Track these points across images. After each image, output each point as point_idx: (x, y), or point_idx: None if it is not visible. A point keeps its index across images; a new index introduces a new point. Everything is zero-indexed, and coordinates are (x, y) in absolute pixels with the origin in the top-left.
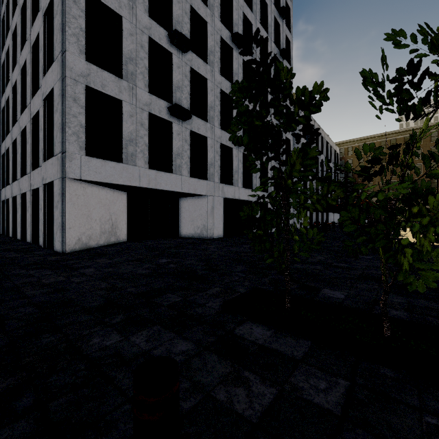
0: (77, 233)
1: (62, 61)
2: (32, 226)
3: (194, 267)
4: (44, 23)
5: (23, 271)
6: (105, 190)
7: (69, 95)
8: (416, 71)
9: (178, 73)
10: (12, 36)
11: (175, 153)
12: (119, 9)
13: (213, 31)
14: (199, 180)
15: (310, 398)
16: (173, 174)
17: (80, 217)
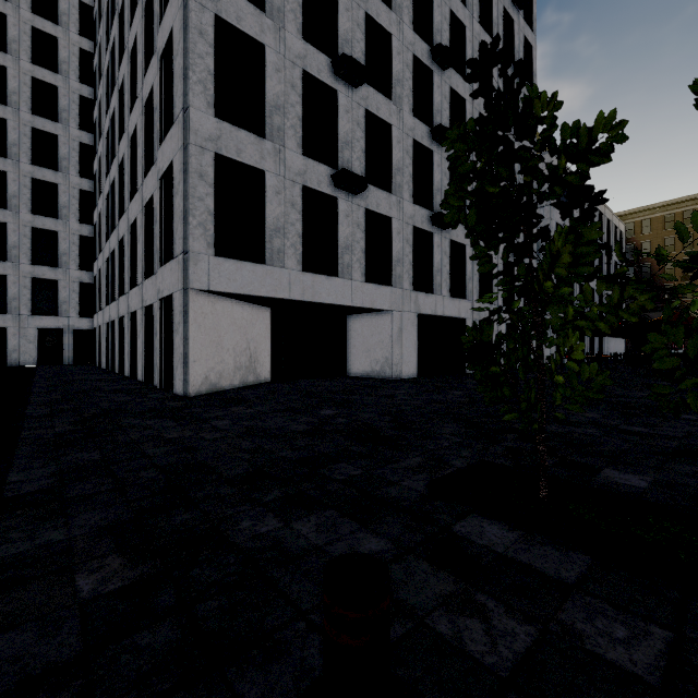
0: (204, 369)
1: (185, 121)
2: (144, 358)
3: (376, 423)
4: (160, 71)
5: (139, 421)
6: (240, 305)
7: (194, 169)
8: None
9: (346, 120)
10: (119, 94)
11: (341, 246)
12: (260, 35)
13: (401, 47)
14: (378, 286)
15: (599, 651)
16: (339, 278)
17: (208, 345)
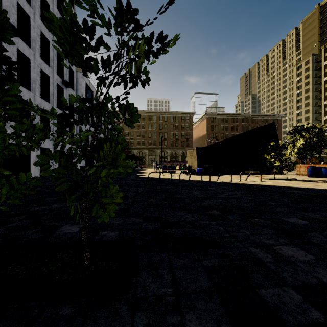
0: None
1: None
2: None
3: None
4: None
5: None
6: None
7: None
8: (92, 34)
9: None
10: None
11: None
12: None
13: None
14: None
15: None
16: None
17: None
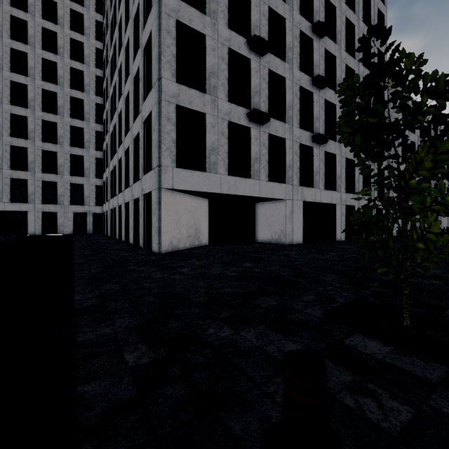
0: (170, 236)
1: (159, 87)
2: (134, 230)
3: (280, 272)
4: (143, 57)
5: (136, 268)
6: (190, 197)
7: (164, 115)
8: None
9: (256, 77)
10: (118, 72)
11: (253, 159)
12: (203, 29)
13: (292, 26)
14: (277, 183)
15: None
16: (252, 179)
17: (172, 222)
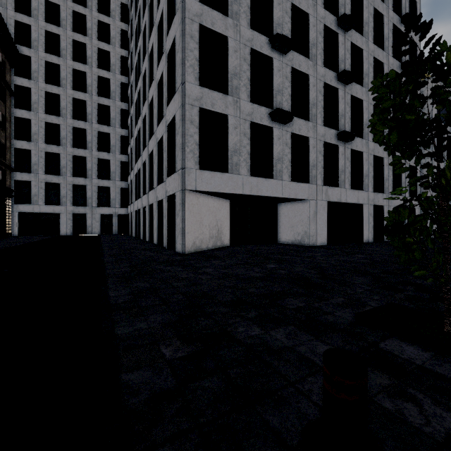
0: (193, 237)
1: (182, 91)
2: (158, 230)
3: (306, 274)
4: (167, 62)
5: (162, 267)
6: (212, 199)
7: (187, 118)
8: None
9: (278, 76)
10: (142, 78)
11: (275, 159)
12: (225, 31)
13: (316, 21)
14: (300, 183)
15: None
16: (274, 180)
17: (195, 223)
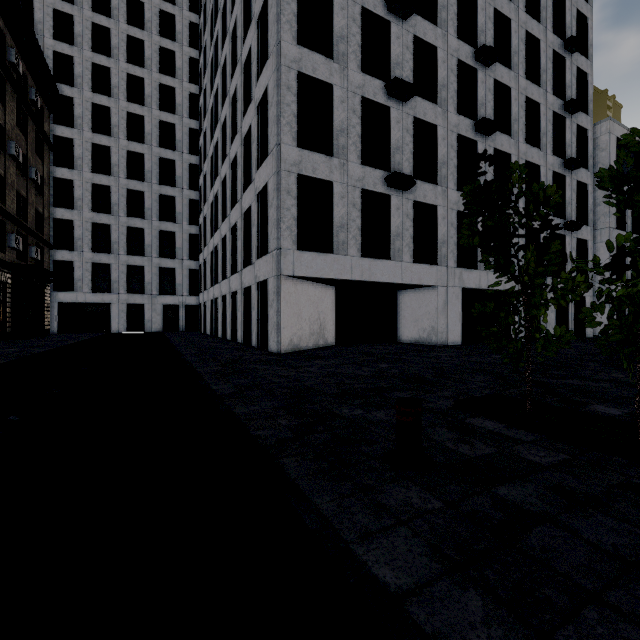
0: (290, 333)
1: (277, 154)
2: (243, 326)
3: (421, 373)
4: (257, 115)
5: (258, 366)
6: (313, 285)
7: (283, 188)
8: None
9: (396, 129)
10: (221, 128)
11: (393, 234)
12: (329, 78)
13: (446, 56)
14: (425, 265)
15: (525, 457)
16: (391, 261)
17: (292, 316)
